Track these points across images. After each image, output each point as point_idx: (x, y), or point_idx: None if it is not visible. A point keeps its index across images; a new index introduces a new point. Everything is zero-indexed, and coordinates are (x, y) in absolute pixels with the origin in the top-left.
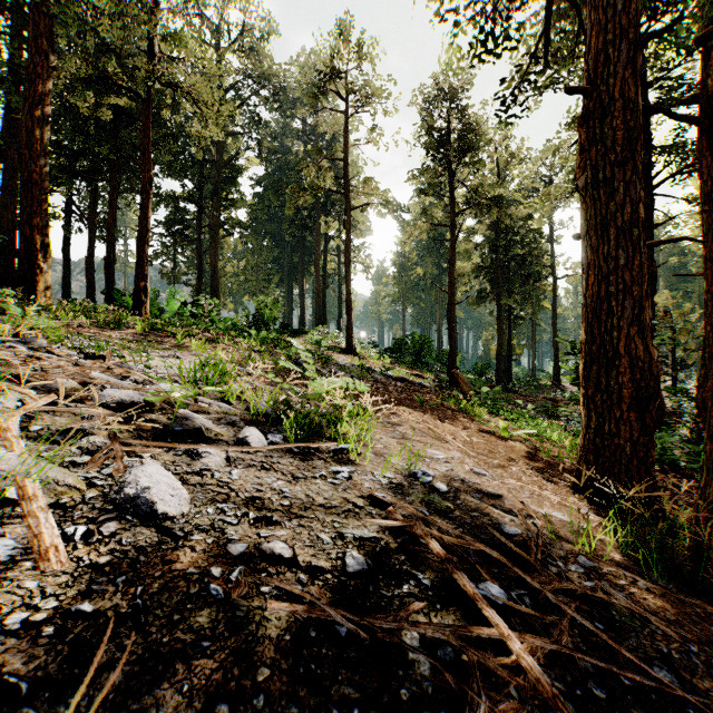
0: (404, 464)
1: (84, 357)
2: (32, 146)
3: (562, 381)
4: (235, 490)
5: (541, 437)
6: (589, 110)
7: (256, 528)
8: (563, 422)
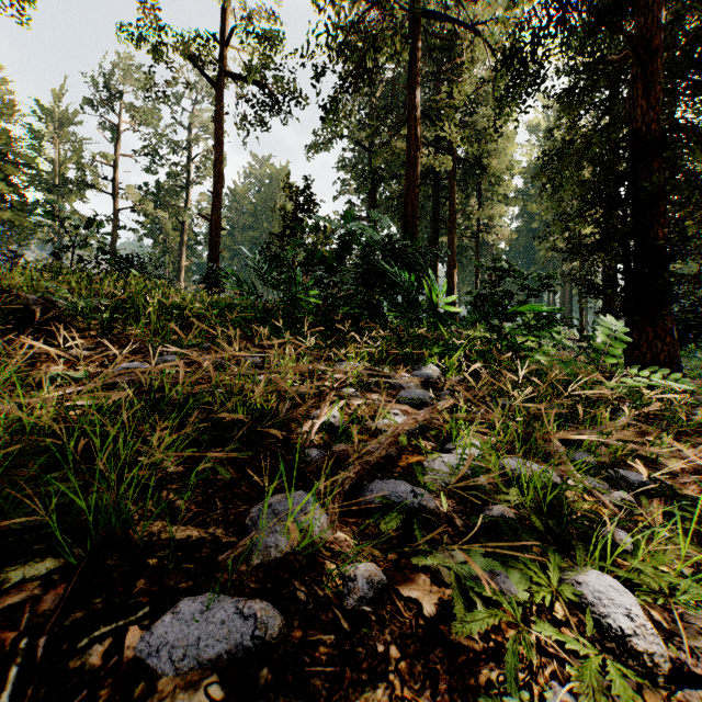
0: None
1: None
2: None
3: None
4: None
5: None
6: None
7: None
8: None
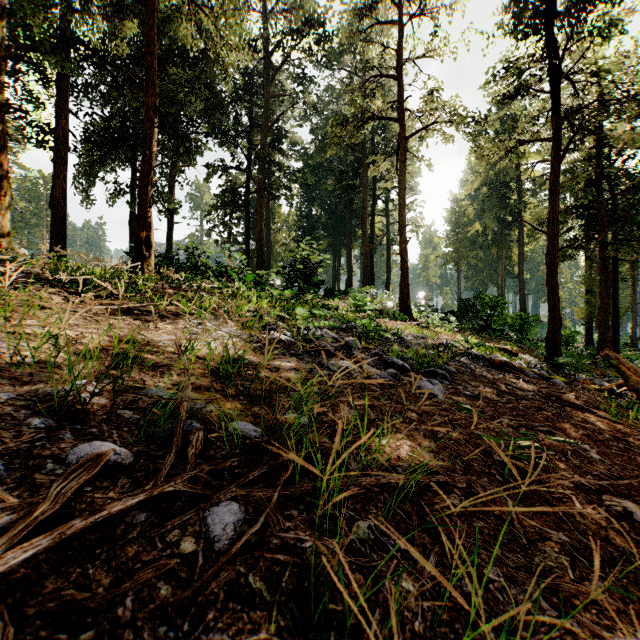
0: None
1: None
2: None
3: None
4: None
5: None
6: None
7: None
8: None
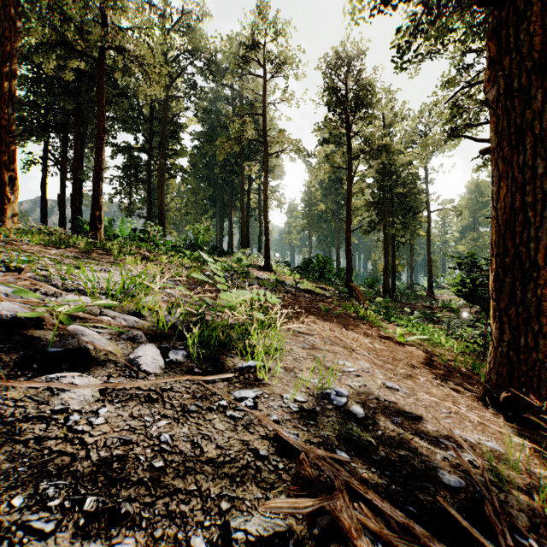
0: (316, 380)
1: (6, 270)
2: (2, 97)
3: (434, 292)
4: (88, 446)
5: (429, 340)
6: (501, 21)
7: (83, 538)
8: (440, 326)
